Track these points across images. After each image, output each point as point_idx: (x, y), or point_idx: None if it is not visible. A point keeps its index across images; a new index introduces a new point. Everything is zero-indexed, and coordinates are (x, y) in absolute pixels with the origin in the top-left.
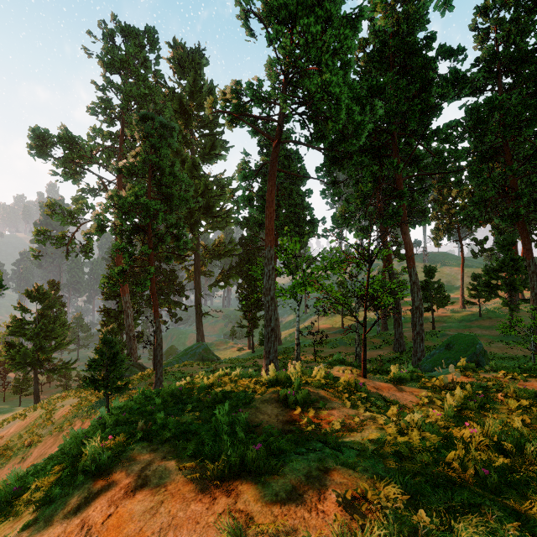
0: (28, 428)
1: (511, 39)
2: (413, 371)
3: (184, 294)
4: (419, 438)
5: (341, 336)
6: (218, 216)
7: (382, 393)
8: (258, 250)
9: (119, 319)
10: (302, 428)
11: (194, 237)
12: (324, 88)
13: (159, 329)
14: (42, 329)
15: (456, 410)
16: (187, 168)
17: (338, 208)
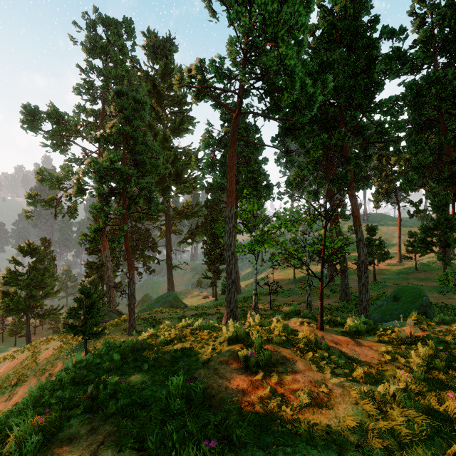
0: (16, 368)
1: (446, 22)
2: (365, 322)
3: (156, 250)
4: (402, 417)
5: (293, 286)
6: (186, 182)
7: (341, 348)
8: (220, 211)
9: (100, 271)
10: (264, 399)
11: (165, 200)
12: (280, 61)
13: (132, 280)
14: (33, 280)
15: (427, 372)
16: (159, 140)
17: (292, 172)
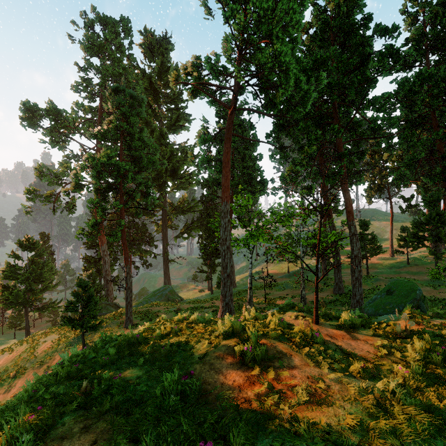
0: (14, 361)
1: (438, 20)
2: (360, 316)
3: (153, 244)
4: (402, 415)
5: (287, 280)
6: (182, 178)
7: (337, 342)
8: (216, 206)
9: (98, 265)
10: (261, 396)
11: (161, 196)
12: (274, 58)
13: (129, 274)
14: (32, 273)
15: (424, 367)
16: (156, 137)
17: (286, 168)
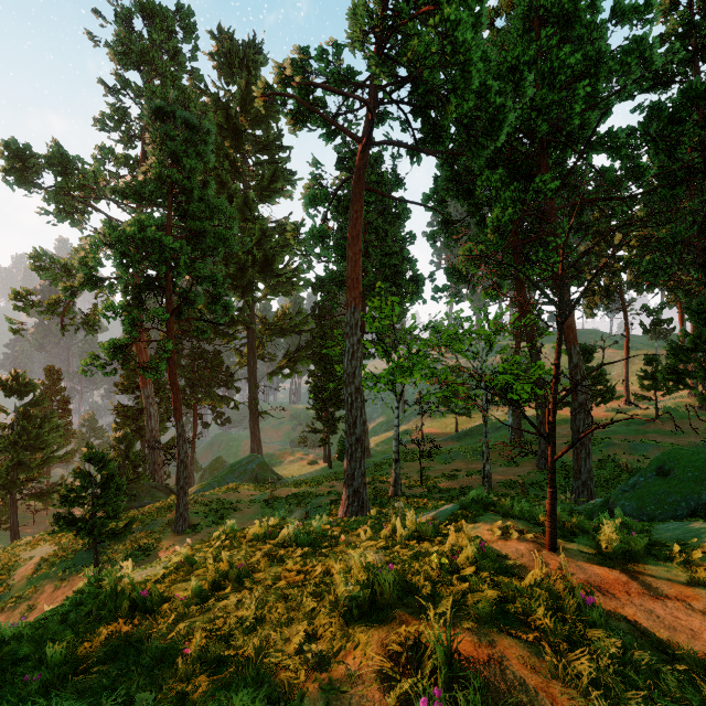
0: None
1: None
2: (625, 524)
3: (233, 386)
4: None
5: (454, 444)
6: (281, 275)
7: (622, 609)
8: (336, 323)
9: (140, 420)
10: None
11: (246, 305)
12: (444, 37)
13: (182, 437)
14: (21, 436)
15: None
16: (236, 206)
17: (460, 249)
